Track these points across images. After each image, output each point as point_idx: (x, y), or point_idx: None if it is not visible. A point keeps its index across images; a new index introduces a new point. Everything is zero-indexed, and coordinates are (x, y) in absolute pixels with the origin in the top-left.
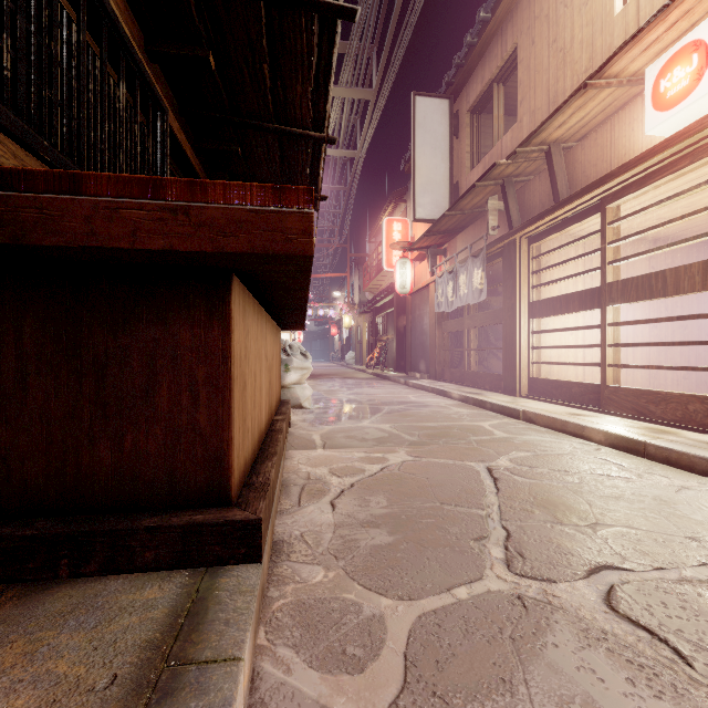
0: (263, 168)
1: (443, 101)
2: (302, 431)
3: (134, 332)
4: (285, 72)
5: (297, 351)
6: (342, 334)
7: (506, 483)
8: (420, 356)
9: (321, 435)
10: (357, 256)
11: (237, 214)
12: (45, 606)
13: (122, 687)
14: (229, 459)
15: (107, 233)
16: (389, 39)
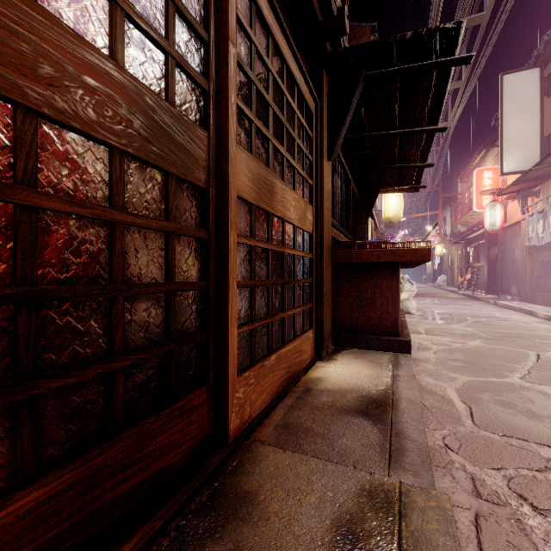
0: (387, 180)
1: (532, 70)
2: (411, 326)
3: (369, 281)
4: (406, 148)
5: (406, 280)
6: (434, 260)
7: (545, 360)
8: (511, 281)
9: (423, 329)
10: (449, 195)
11: (407, 250)
12: (355, 351)
13: (386, 363)
14: (398, 322)
15: (371, 258)
16: (476, 46)
